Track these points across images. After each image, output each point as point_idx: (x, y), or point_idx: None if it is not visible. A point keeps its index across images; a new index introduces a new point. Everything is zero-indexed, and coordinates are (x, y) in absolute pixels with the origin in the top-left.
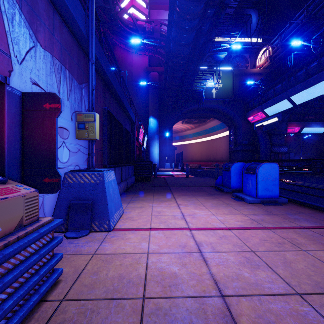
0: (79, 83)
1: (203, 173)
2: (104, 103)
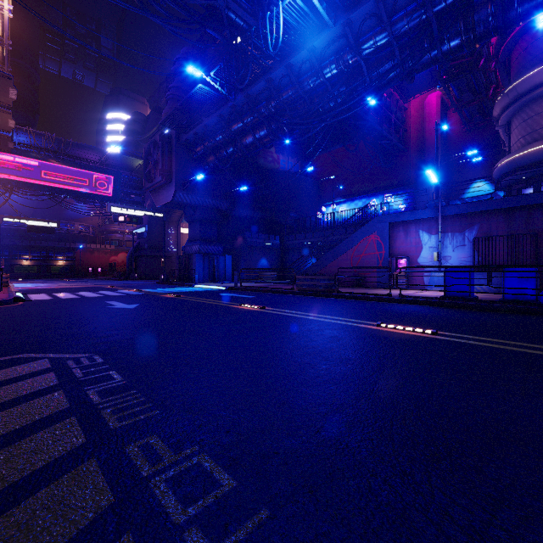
0: (461, 232)
1: None
2: (508, 224)
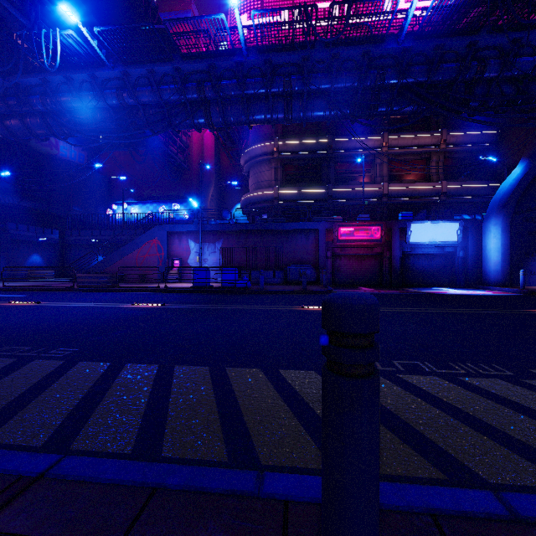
0: (214, 243)
1: (494, 298)
2: (237, 240)
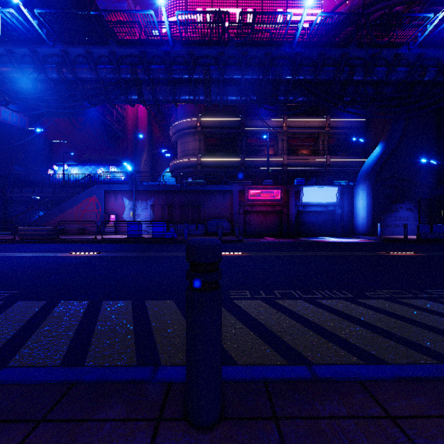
0: (146, 201)
1: (359, 244)
2: (166, 199)
